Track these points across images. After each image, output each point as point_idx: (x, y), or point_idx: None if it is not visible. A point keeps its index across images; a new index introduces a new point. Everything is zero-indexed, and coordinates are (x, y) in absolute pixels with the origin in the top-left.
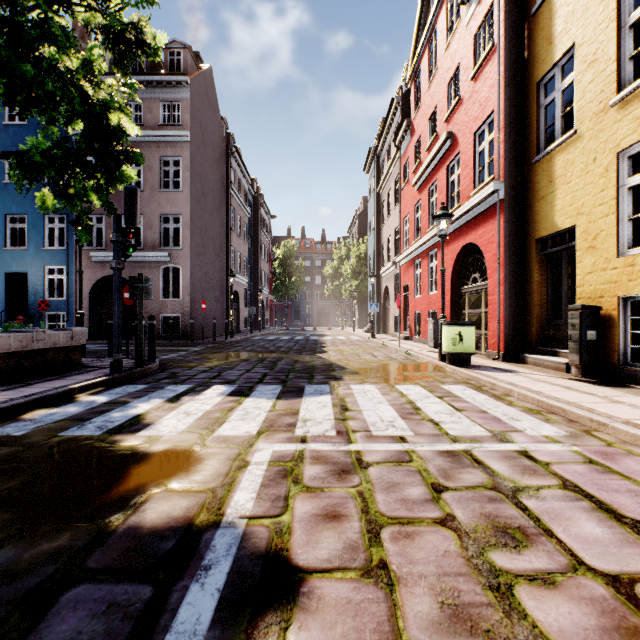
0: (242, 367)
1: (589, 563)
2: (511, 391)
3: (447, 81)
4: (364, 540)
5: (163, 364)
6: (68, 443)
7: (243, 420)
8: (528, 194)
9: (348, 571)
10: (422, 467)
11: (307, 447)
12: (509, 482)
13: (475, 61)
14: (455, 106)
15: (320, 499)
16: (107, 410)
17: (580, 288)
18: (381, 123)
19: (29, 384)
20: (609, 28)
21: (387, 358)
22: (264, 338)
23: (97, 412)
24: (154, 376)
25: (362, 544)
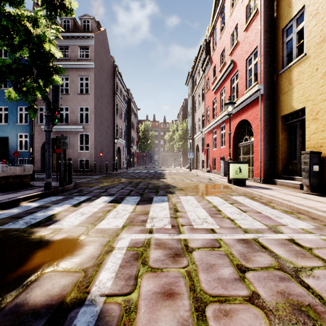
0: (119, 186)
1: None
2: (272, 200)
3: (230, 33)
4: (193, 318)
5: (76, 185)
6: (2, 233)
7: (115, 218)
8: (277, 91)
9: None
10: (228, 251)
11: (153, 236)
12: (289, 263)
13: (246, 20)
14: (235, 46)
15: (160, 278)
16: (35, 211)
17: (308, 142)
18: (194, 59)
19: None
20: None
21: (199, 181)
22: (133, 171)
23: (29, 213)
24: (69, 191)
25: (192, 323)
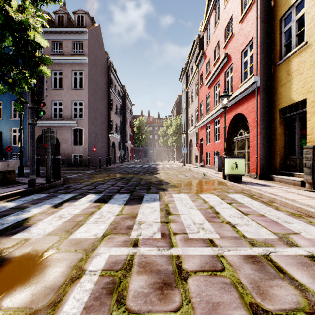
0: (110, 182)
1: None
2: (274, 199)
3: (225, 26)
4: None
5: (66, 180)
6: None
7: (96, 223)
8: (274, 83)
9: None
10: (235, 278)
11: (137, 251)
12: None
13: (241, 12)
14: (229, 39)
15: None
16: (7, 214)
17: (309, 136)
18: (188, 55)
19: None
20: None
21: (192, 177)
22: (127, 166)
23: None
24: (56, 188)
25: None
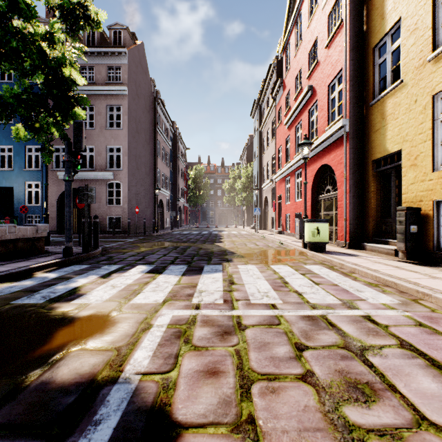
0: (161, 252)
1: (430, 418)
2: (355, 269)
3: (308, 50)
4: (237, 395)
5: (104, 250)
6: (16, 309)
7: (154, 291)
8: (367, 128)
9: (220, 426)
10: (288, 329)
11: (199, 313)
12: (357, 342)
13: (328, 34)
14: (314, 67)
15: (204, 357)
16: (54, 284)
17: (405, 195)
18: (262, 82)
19: (1, 264)
20: (427, 4)
21: (265, 246)
22: (180, 233)
23: (46, 285)
24: (96, 259)
25: (234, 399)
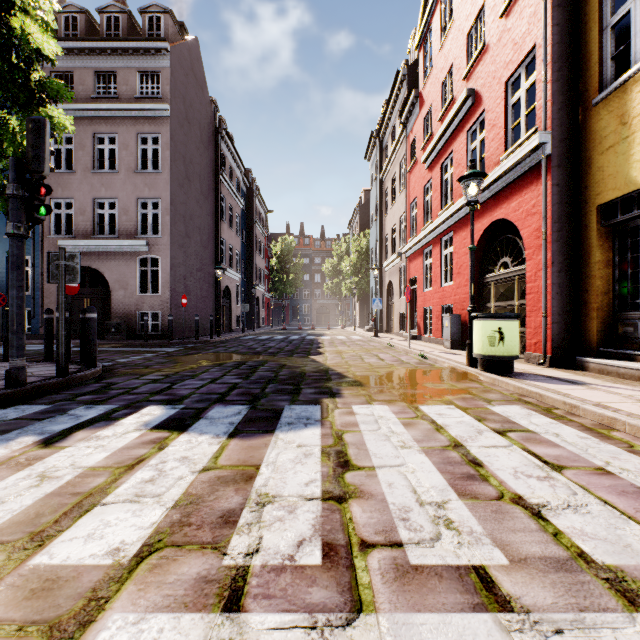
0: (209, 375)
1: None
2: (615, 421)
3: (466, 30)
4: None
5: (109, 370)
6: None
7: (135, 500)
8: (585, 147)
9: None
10: None
11: (234, 638)
12: None
13: None
14: (478, 56)
15: None
16: None
17: None
18: (384, 105)
19: None
20: None
21: (397, 362)
22: (255, 337)
23: None
24: (76, 389)
25: None
